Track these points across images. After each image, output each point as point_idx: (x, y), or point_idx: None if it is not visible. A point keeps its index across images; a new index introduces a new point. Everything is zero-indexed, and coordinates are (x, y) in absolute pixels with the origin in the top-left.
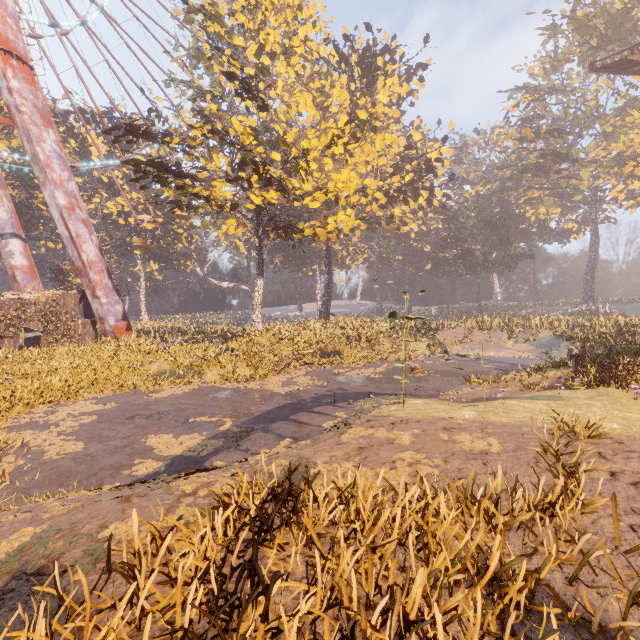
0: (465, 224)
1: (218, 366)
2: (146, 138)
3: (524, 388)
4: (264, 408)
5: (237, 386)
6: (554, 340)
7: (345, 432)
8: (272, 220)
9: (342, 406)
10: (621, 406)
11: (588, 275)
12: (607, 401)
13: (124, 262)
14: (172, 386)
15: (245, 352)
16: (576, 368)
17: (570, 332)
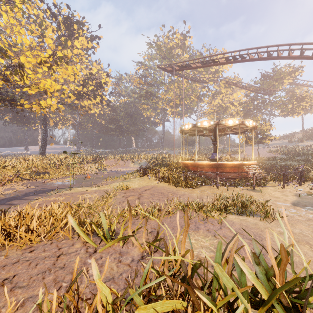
0: (120, 114)
1: None
2: None
3: (125, 180)
4: None
5: None
6: (146, 163)
7: (34, 201)
8: None
9: (41, 195)
10: (144, 181)
11: (162, 139)
12: (141, 180)
13: None
14: None
15: None
16: (140, 171)
17: (149, 160)
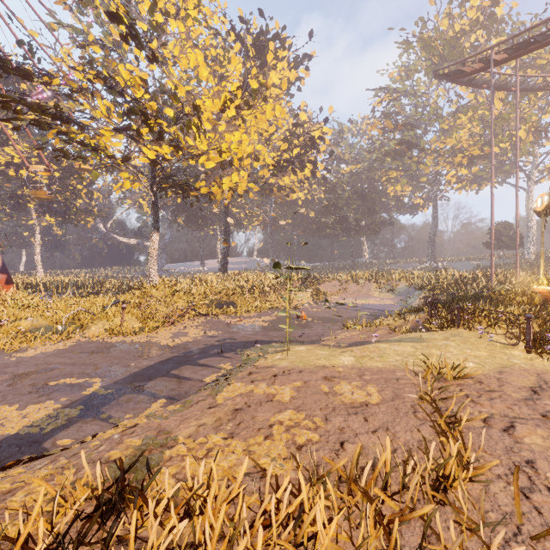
0: (342, 195)
1: (105, 319)
2: (20, 75)
3: (391, 331)
4: (145, 363)
5: (123, 340)
6: (409, 290)
7: (222, 390)
8: (170, 178)
9: (229, 356)
10: (471, 345)
11: (431, 239)
12: (459, 341)
13: (16, 215)
14: (46, 343)
15: (137, 304)
16: (431, 312)
17: (421, 283)
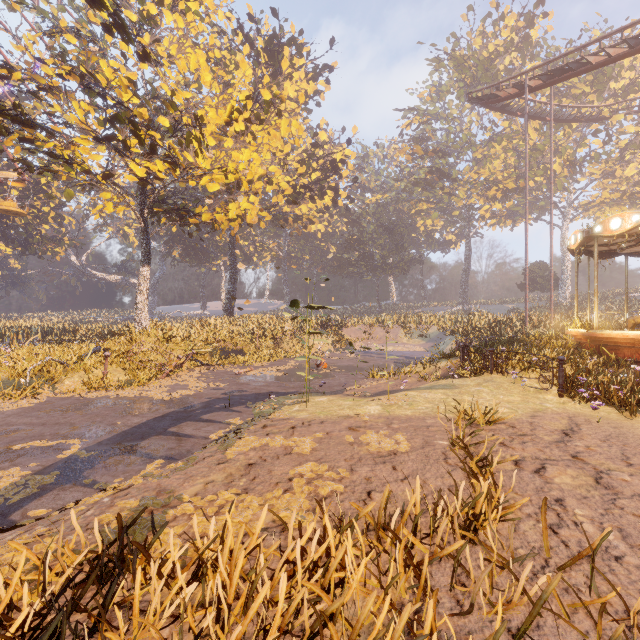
0: (367, 228)
1: (82, 371)
2: None
3: (421, 379)
4: (136, 421)
5: (106, 395)
6: (441, 335)
7: (233, 445)
8: (164, 202)
9: (238, 410)
10: (504, 390)
11: (464, 280)
12: (492, 386)
13: None
14: (5, 400)
15: (123, 353)
16: (464, 358)
17: (453, 327)
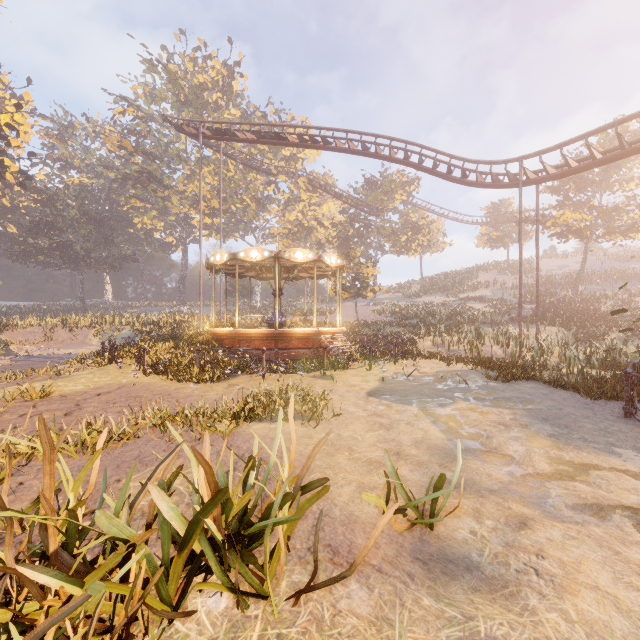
0: (65, 213)
1: None
2: None
3: (57, 376)
4: None
5: None
6: (133, 335)
7: None
8: None
9: None
10: (106, 375)
11: (181, 283)
12: (100, 373)
13: None
14: None
15: None
16: (103, 353)
17: (141, 327)
